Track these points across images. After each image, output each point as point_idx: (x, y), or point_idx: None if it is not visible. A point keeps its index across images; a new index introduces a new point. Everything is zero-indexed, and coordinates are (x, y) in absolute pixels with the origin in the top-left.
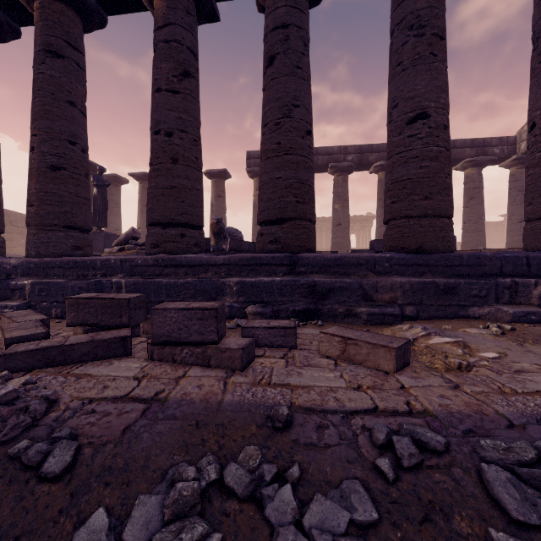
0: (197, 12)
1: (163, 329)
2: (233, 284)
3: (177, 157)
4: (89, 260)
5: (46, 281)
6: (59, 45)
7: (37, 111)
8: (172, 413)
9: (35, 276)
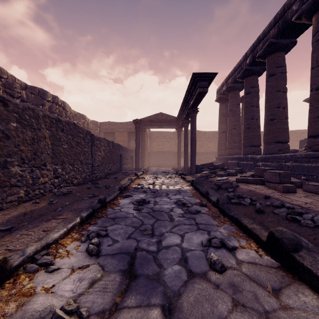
0: None
1: (266, 177)
2: None
3: None
4: (279, 156)
5: (264, 163)
6: (273, 71)
7: (266, 100)
8: (252, 192)
9: (263, 162)
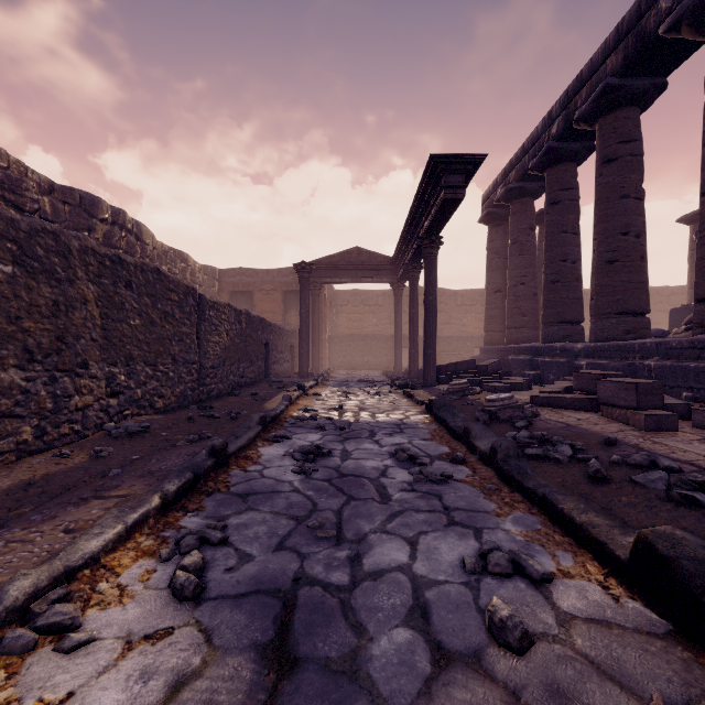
0: None
1: (603, 394)
2: None
3: None
4: (628, 344)
5: (594, 362)
6: (613, 151)
7: (596, 218)
8: (572, 430)
9: (591, 358)
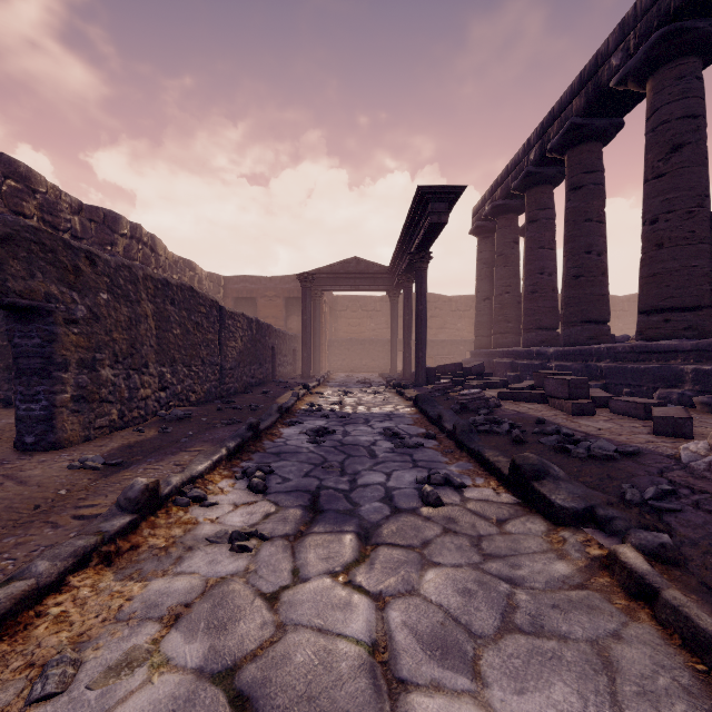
0: (703, 56)
1: (548, 388)
2: (689, 371)
3: (661, 242)
4: (587, 349)
5: (561, 364)
6: (578, 180)
7: (565, 238)
8: (520, 415)
9: (560, 361)
